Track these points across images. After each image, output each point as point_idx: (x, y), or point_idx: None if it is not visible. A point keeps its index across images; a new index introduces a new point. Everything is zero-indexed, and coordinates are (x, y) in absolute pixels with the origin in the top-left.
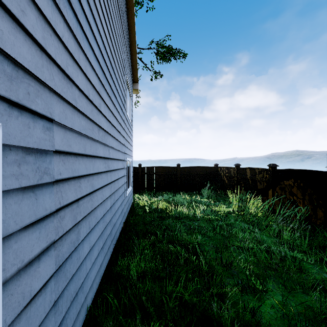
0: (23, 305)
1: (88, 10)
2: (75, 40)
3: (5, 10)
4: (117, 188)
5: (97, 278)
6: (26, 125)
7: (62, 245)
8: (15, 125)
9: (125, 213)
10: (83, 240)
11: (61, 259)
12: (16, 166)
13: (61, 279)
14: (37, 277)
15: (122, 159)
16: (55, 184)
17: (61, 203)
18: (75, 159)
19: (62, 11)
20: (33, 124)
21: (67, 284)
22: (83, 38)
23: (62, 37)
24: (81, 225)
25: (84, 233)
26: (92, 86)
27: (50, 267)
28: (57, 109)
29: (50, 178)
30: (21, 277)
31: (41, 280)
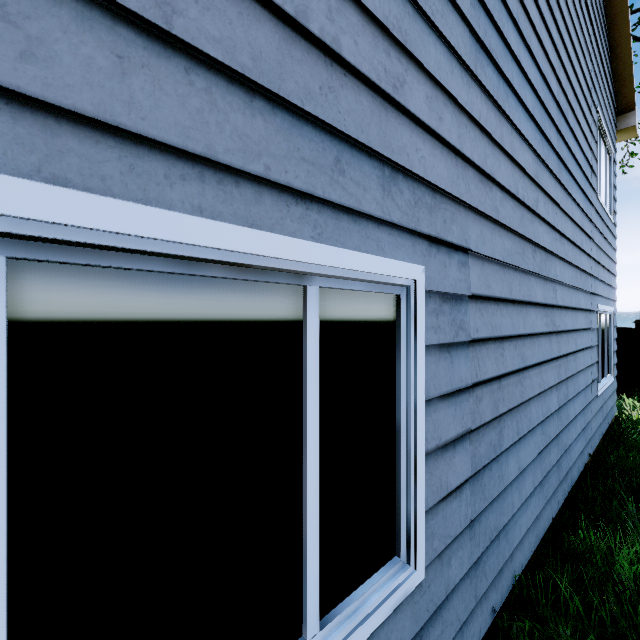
0: (441, 496)
1: (515, 39)
2: (496, 108)
3: (426, 131)
4: (573, 371)
5: (530, 536)
6: (443, 264)
7: (479, 442)
8: (433, 267)
9: (593, 436)
10: (507, 450)
11: (478, 463)
12: (434, 317)
13: (477, 493)
14: (452, 470)
15: (586, 307)
16: (470, 346)
17: (477, 376)
18: (496, 307)
19: (479, 78)
20: (448, 262)
21: (485, 508)
22: (507, 95)
23: (479, 118)
24: (504, 422)
25: (509, 438)
26: (521, 173)
27: (465, 466)
28: (473, 232)
29: (466, 335)
30: (438, 458)
31: (456, 477)
